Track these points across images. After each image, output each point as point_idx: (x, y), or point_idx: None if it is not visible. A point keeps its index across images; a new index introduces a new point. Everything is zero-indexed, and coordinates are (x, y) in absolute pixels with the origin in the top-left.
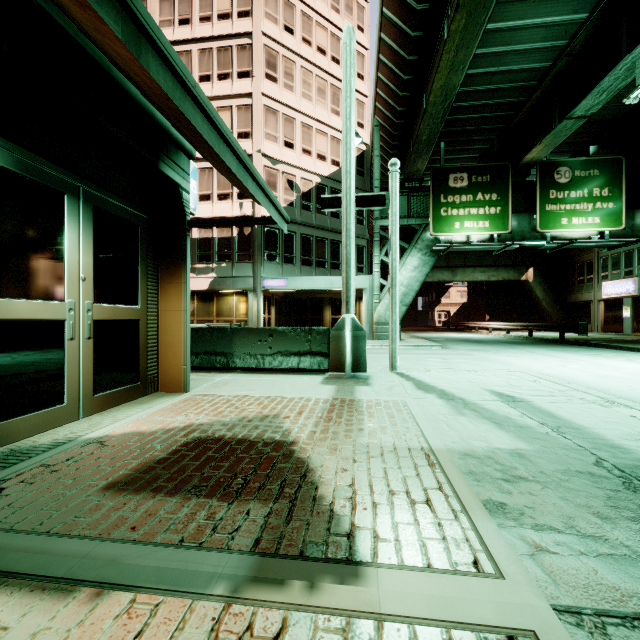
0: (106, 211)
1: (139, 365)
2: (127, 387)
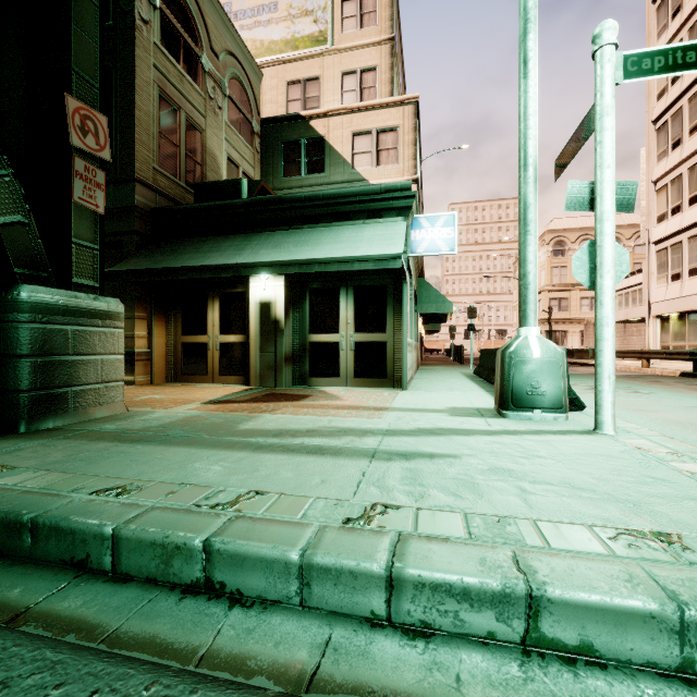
0: (362, 286)
1: (387, 368)
2: (377, 379)
